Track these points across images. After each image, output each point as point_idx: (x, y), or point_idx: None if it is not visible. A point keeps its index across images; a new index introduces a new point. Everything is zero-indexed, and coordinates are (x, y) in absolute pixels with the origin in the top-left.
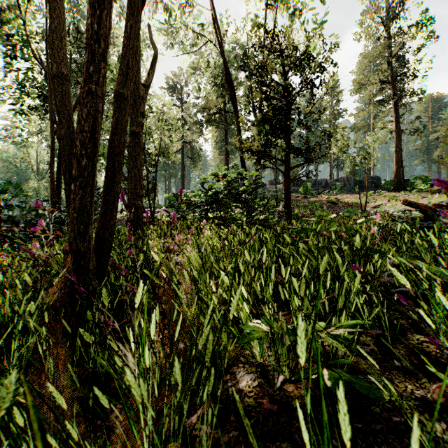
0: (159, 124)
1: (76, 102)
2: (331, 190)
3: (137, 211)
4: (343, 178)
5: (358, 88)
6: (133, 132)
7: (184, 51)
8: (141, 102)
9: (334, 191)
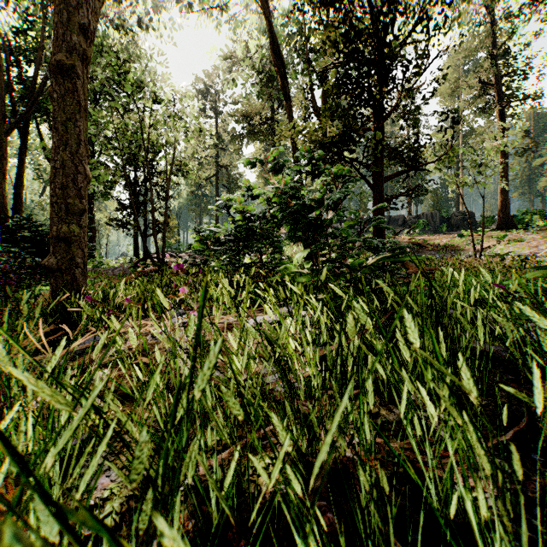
0: (172, 123)
1: (41, 86)
2: (412, 228)
3: (68, 248)
4: (426, 214)
5: (450, 92)
6: (57, 65)
7: (210, 16)
8: (82, 4)
9: (417, 230)
